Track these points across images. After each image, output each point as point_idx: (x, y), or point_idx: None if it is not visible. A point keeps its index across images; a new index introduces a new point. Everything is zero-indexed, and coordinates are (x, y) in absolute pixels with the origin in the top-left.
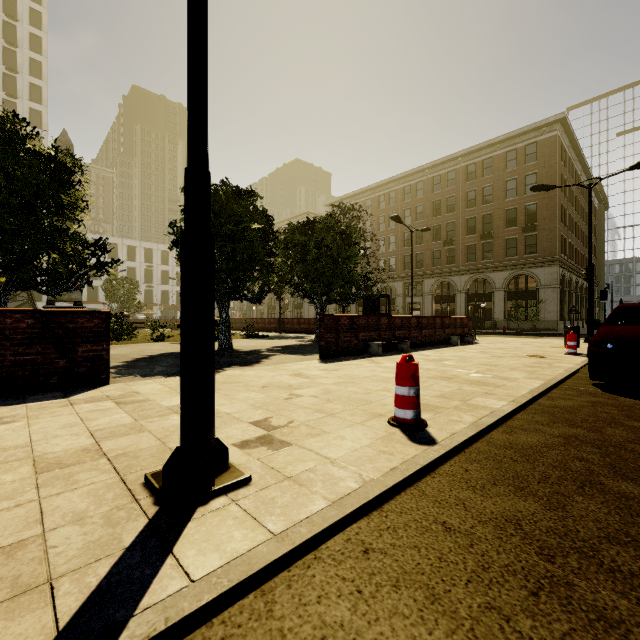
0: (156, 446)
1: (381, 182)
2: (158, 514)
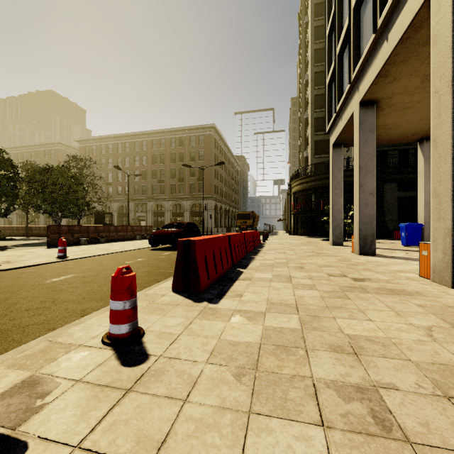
0: None
1: (119, 134)
2: None
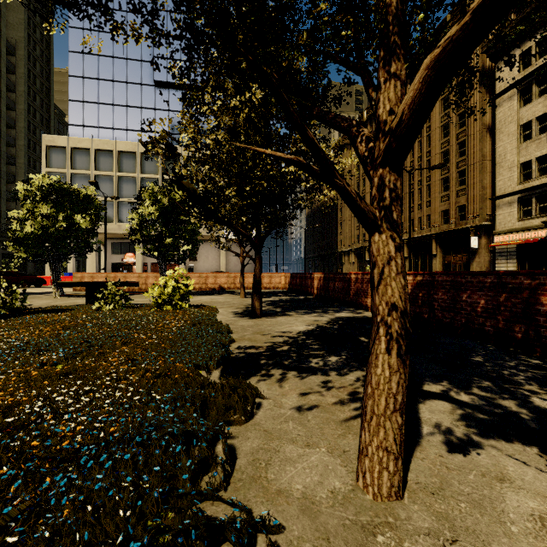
0: None
1: None
2: None
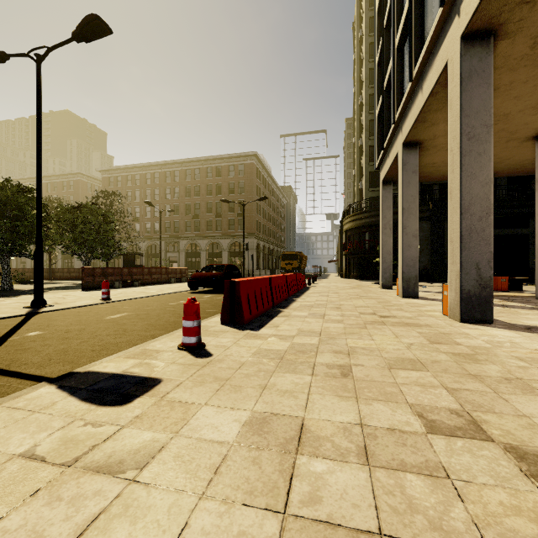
0: (18, 306)
1: (148, 164)
2: (33, 309)
